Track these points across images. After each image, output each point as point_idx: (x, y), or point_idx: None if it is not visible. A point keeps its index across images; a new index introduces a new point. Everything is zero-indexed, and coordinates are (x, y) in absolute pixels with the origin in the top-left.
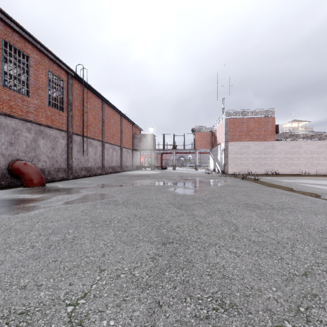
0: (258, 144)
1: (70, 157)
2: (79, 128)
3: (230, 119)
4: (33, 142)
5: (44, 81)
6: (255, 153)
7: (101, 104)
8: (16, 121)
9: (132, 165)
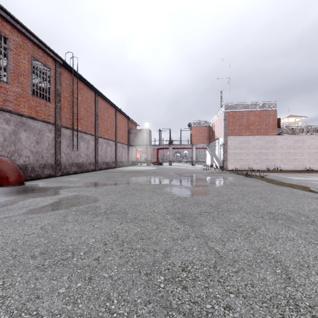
0: (259, 139)
1: (58, 152)
2: (69, 121)
3: (229, 112)
4: (13, 135)
5: (26, 67)
6: (256, 148)
7: (94, 96)
8: None
9: (128, 160)
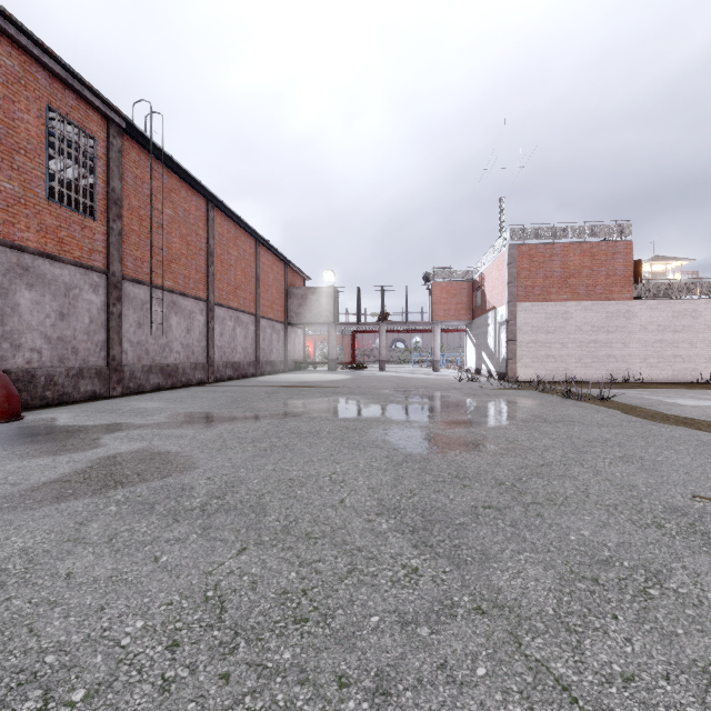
0: (591, 309)
1: (116, 340)
2: (144, 266)
3: (520, 247)
4: None
5: (33, 132)
6: (584, 330)
7: (204, 210)
8: None
9: (285, 359)
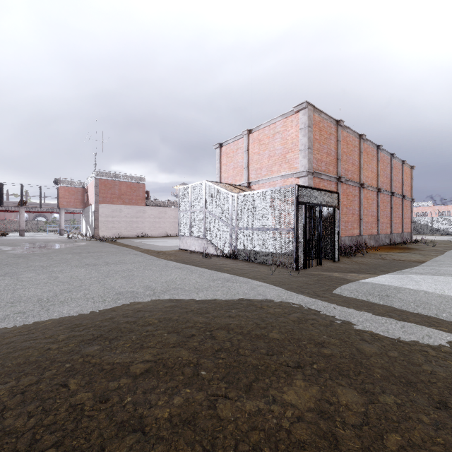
0: (131, 208)
1: None
2: None
3: (101, 179)
4: None
5: None
6: (128, 217)
7: None
8: None
9: None
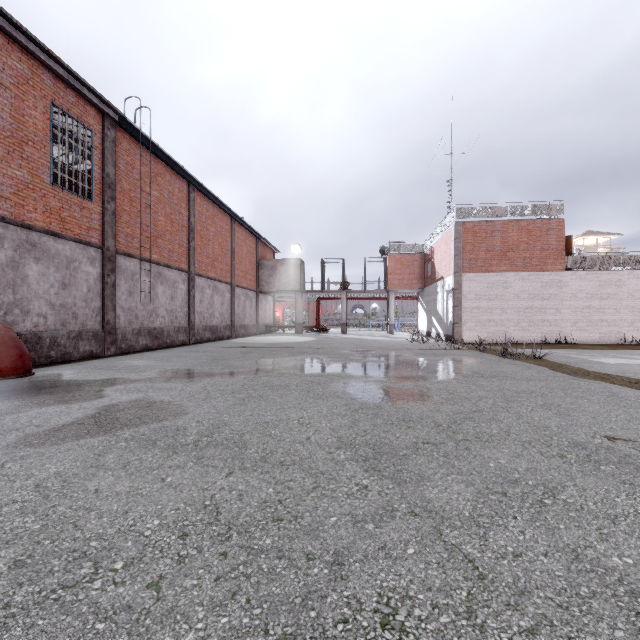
0: (528, 279)
1: (110, 306)
2: (134, 241)
3: (465, 224)
4: (9, 269)
5: (40, 126)
6: (521, 298)
7: (186, 191)
8: None
9: (257, 323)
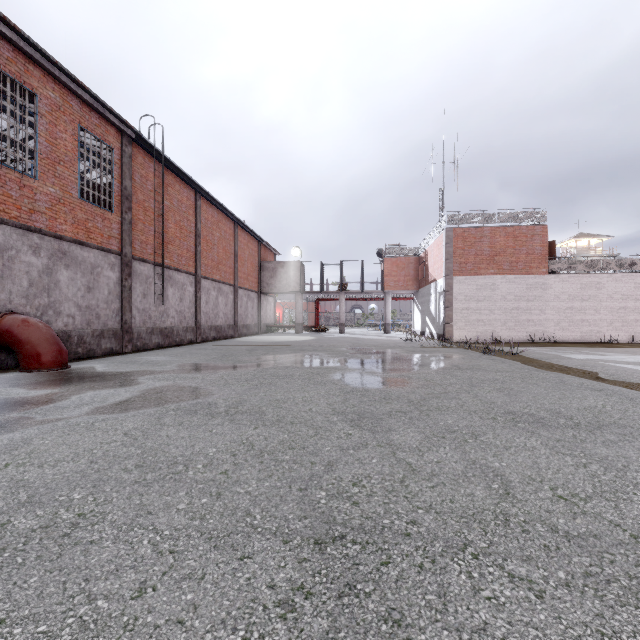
0: (514, 281)
1: (128, 307)
2: (148, 247)
3: (456, 229)
4: (45, 275)
5: (69, 147)
6: (508, 299)
7: (193, 199)
8: (5, 231)
9: (258, 323)
